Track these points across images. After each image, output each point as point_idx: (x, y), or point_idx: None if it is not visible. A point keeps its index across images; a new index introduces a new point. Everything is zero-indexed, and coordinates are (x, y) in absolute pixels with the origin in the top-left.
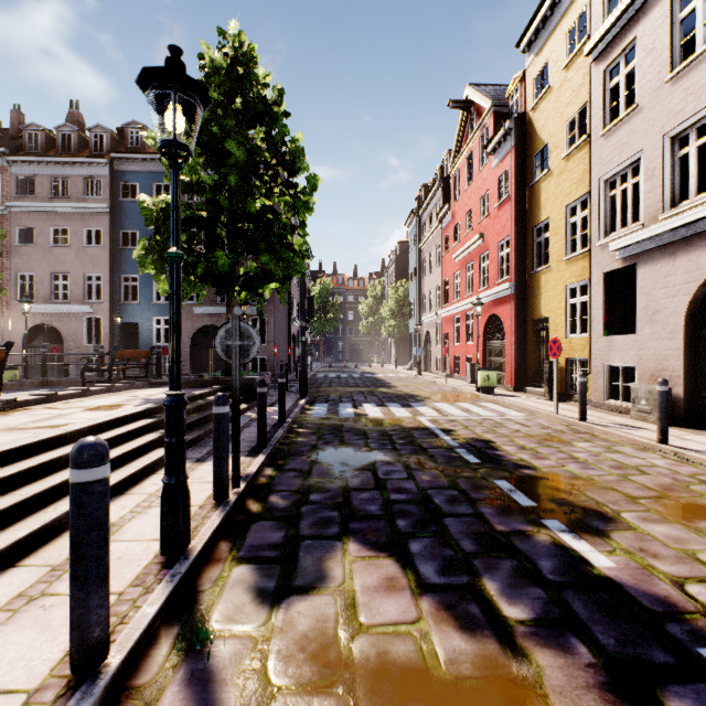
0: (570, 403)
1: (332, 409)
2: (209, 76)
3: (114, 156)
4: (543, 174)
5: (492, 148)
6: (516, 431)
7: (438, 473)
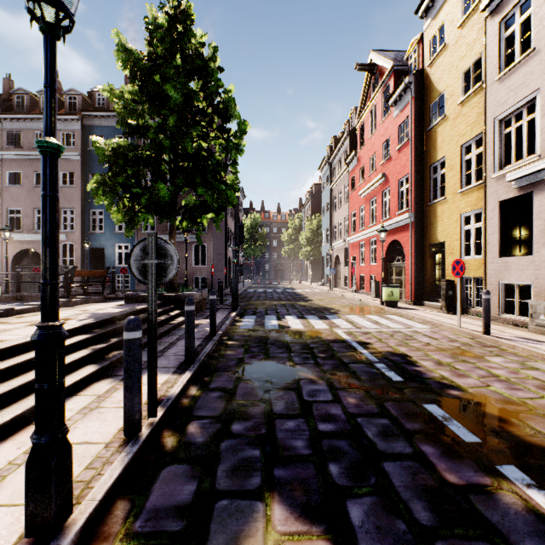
0: (466, 316)
1: (259, 321)
2: (152, 32)
3: (84, 113)
4: (439, 120)
5: (393, 100)
6: (427, 344)
7: (364, 394)
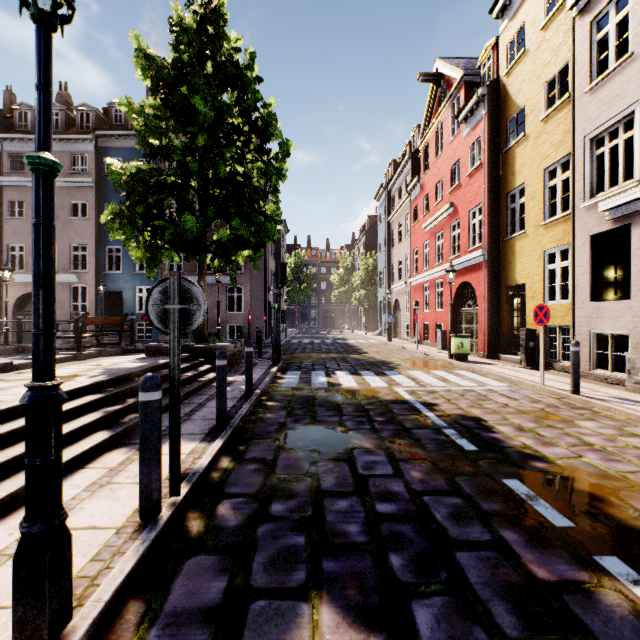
0: (551, 371)
1: (304, 378)
2: (177, 35)
3: (98, 133)
4: (518, 139)
5: (464, 117)
6: (505, 406)
7: (430, 467)
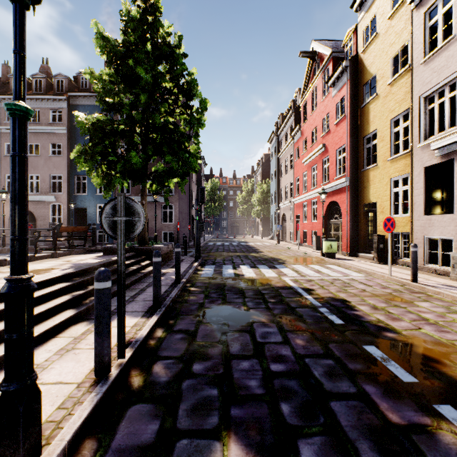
0: (395, 265)
1: (217, 270)
2: (126, 23)
3: (70, 94)
4: (371, 98)
5: (332, 82)
6: (363, 291)
7: (310, 336)
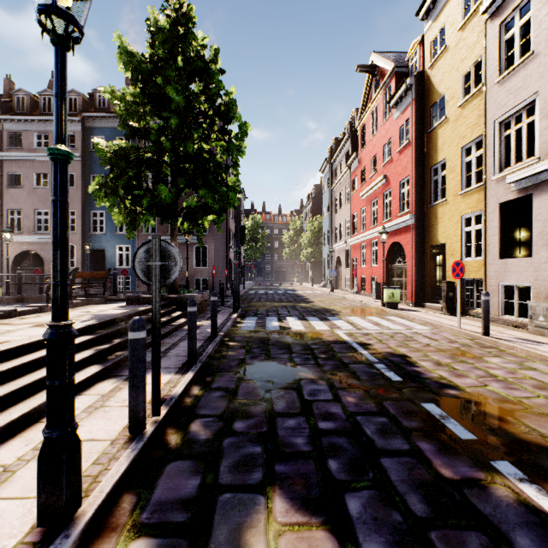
0: (467, 317)
1: (260, 323)
2: (153, 35)
3: (85, 114)
4: (440, 122)
5: (394, 102)
6: (427, 345)
7: (363, 394)
